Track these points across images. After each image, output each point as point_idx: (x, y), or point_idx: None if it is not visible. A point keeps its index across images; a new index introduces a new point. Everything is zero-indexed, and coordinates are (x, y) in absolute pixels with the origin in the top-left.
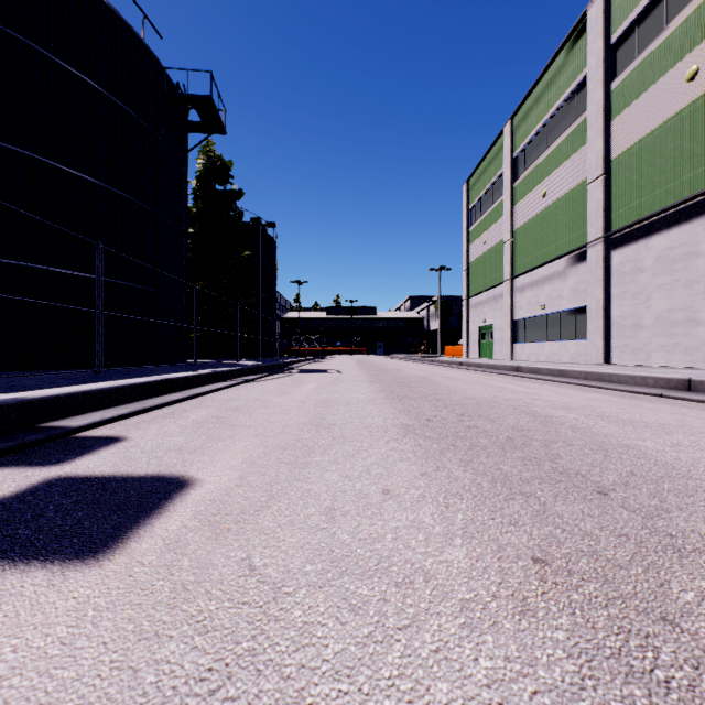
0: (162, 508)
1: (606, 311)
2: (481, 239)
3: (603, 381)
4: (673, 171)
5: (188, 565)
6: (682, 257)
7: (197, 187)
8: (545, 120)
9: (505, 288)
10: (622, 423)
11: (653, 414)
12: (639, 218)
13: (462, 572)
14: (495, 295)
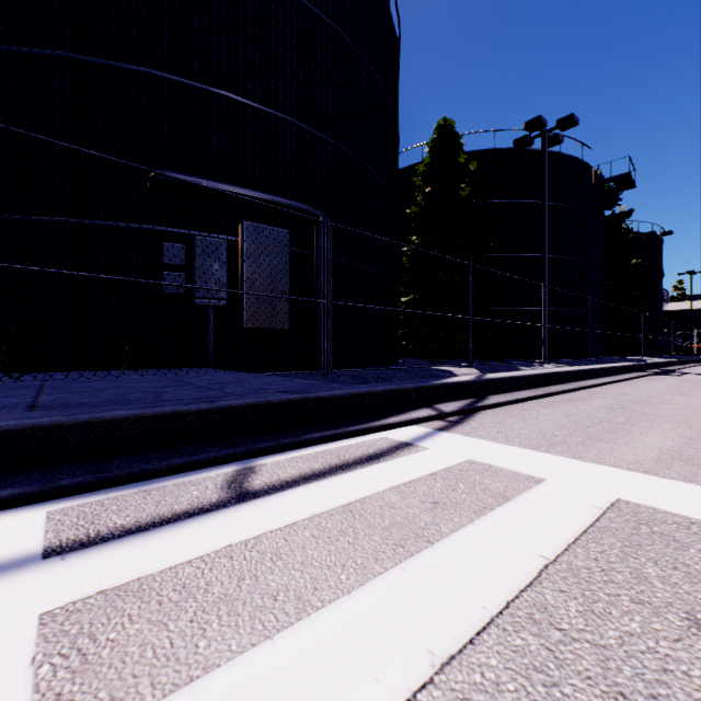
0: None
1: None
2: None
3: None
4: None
5: None
6: None
7: None
8: None
9: None
10: None
11: None
12: None
13: None
14: None
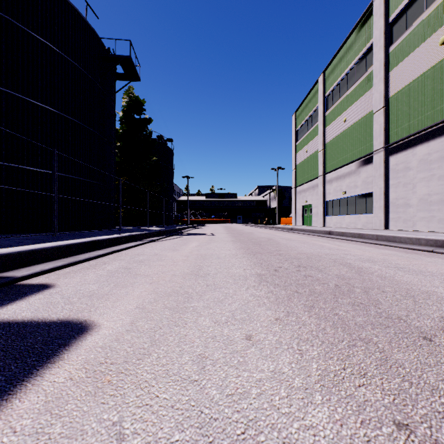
0: (58, 356)
1: (386, 195)
2: (304, 149)
3: (389, 241)
4: (431, 103)
5: (58, 433)
6: (437, 159)
7: (122, 116)
8: (346, 72)
9: (319, 180)
10: (415, 273)
11: (433, 266)
12: (408, 135)
13: (329, 443)
14: (313, 185)
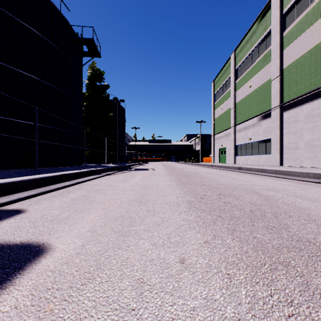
0: (10, 280)
1: (281, 140)
2: (220, 107)
3: (285, 175)
4: (314, 73)
5: None
6: (319, 114)
7: (88, 83)
8: (251, 51)
9: (231, 130)
10: (310, 200)
11: None
12: (297, 96)
13: None
14: (226, 134)
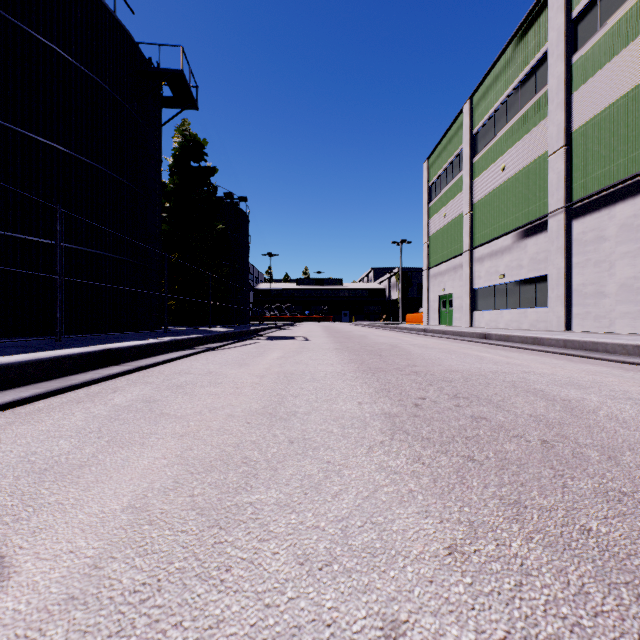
0: None
1: (567, 279)
2: (441, 213)
3: (585, 350)
4: (638, 139)
5: None
6: None
7: (173, 164)
8: (505, 97)
9: (464, 258)
10: None
11: None
12: (602, 187)
13: None
14: (454, 266)
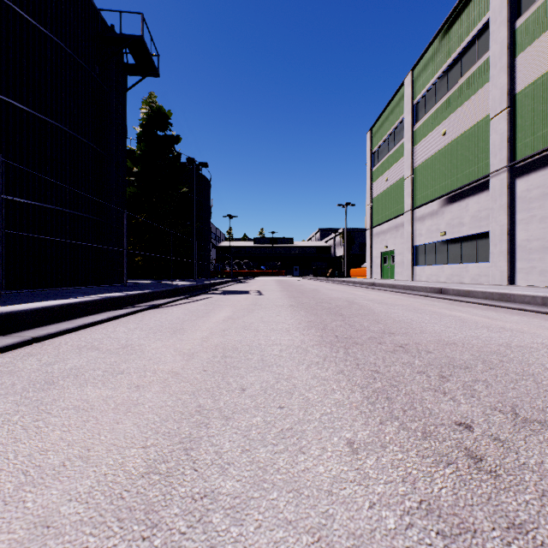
0: None
1: (510, 235)
2: (383, 177)
3: None
4: None
5: None
6: None
7: (140, 132)
8: (445, 67)
9: (406, 218)
10: None
11: None
12: None
13: None
14: (396, 225)
